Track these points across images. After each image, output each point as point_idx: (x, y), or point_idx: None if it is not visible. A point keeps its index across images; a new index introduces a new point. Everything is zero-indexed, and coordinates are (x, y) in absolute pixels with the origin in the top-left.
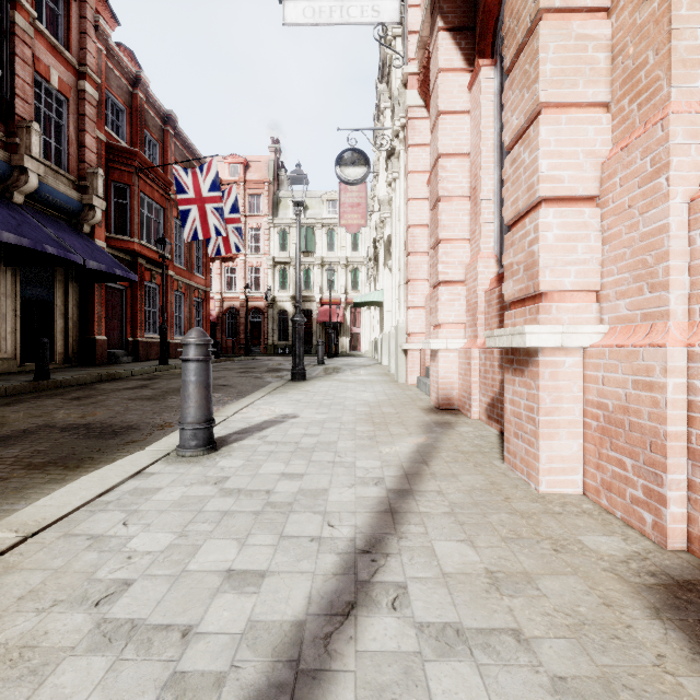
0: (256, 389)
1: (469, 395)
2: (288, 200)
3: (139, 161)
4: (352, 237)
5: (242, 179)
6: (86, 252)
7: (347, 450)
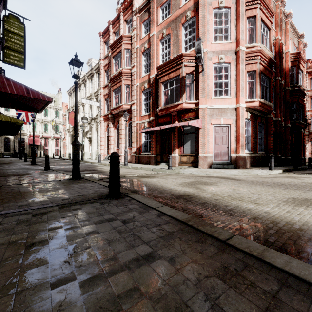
0: None
1: None
2: None
3: None
4: (44, 111)
5: None
6: None
7: None
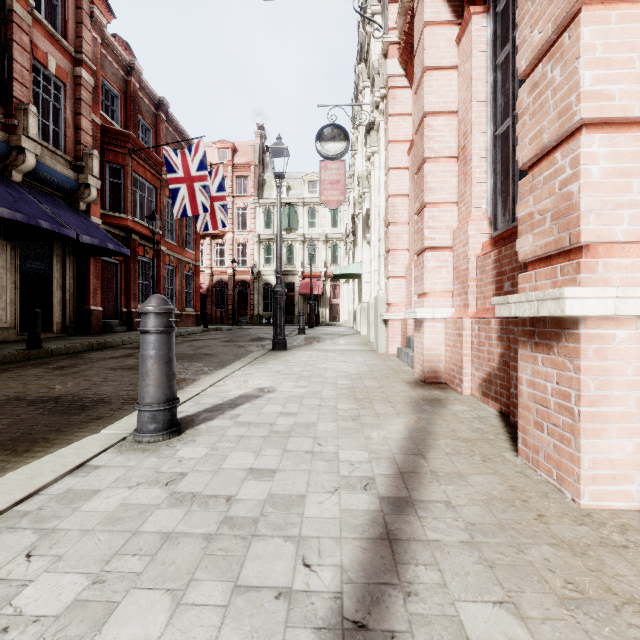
0: (237, 359)
1: (460, 368)
2: (272, 181)
3: (132, 143)
4: (332, 215)
5: (230, 163)
6: (81, 227)
7: (328, 434)
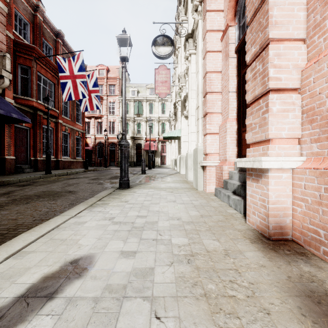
0: (90, 196)
1: None
2: (129, 88)
3: (36, 53)
4: (162, 107)
5: (105, 77)
6: None
7: None
